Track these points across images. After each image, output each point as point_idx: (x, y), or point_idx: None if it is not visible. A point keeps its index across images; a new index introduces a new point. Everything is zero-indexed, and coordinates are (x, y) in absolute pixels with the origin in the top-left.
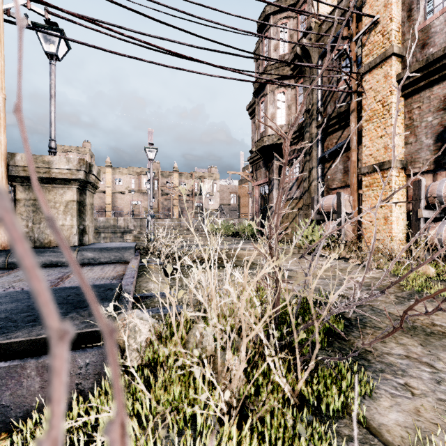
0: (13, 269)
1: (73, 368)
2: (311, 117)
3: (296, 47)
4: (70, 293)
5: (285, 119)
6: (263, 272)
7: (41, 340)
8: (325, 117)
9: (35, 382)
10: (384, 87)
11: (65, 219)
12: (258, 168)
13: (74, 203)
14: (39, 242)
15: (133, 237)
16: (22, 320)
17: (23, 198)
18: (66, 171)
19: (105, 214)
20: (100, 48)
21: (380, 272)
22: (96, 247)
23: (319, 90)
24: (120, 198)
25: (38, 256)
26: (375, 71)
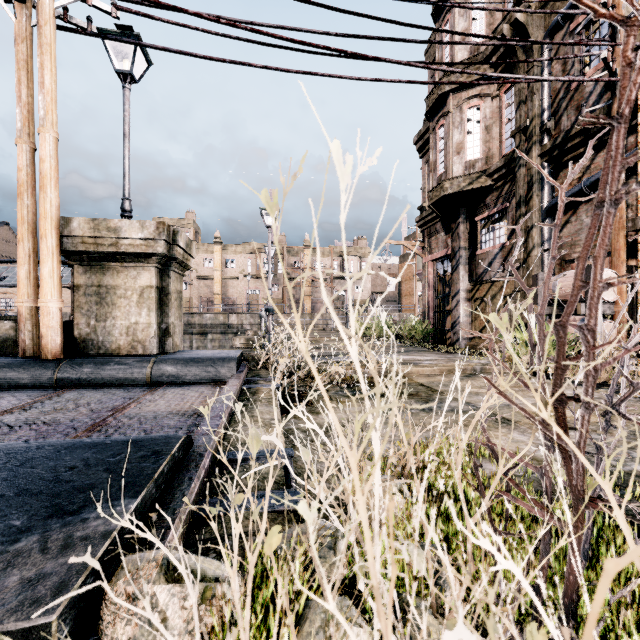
0: (61, 389)
1: None
2: (531, 139)
3: (502, 25)
4: (77, 459)
5: (480, 150)
6: None
7: None
8: (558, 136)
9: None
10: None
11: (139, 315)
12: (432, 233)
13: (151, 290)
14: (104, 348)
15: (244, 341)
16: None
17: (83, 283)
18: (140, 242)
19: (213, 309)
20: (188, 53)
21: None
22: (180, 358)
23: (545, 92)
24: (233, 286)
25: (98, 369)
26: None
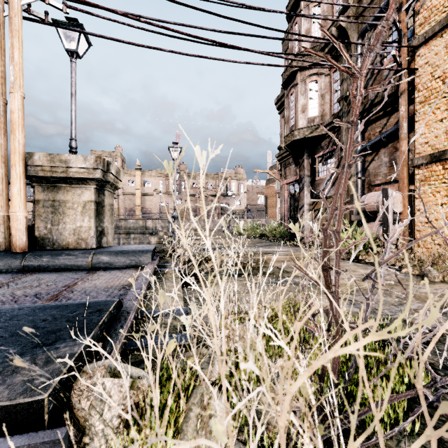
0: (27, 273)
1: None
2: (349, 105)
3: (331, 28)
4: (47, 315)
5: (318, 110)
6: (336, 352)
7: None
8: (367, 103)
9: None
10: (445, 59)
11: (82, 221)
12: (287, 165)
13: (91, 204)
14: (57, 244)
15: (157, 239)
16: None
17: (42, 199)
18: (83, 170)
19: (135, 216)
20: (118, 40)
21: None
22: (112, 250)
23: None
24: (149, 200)
25: (53, 259)
26: (433, 42)
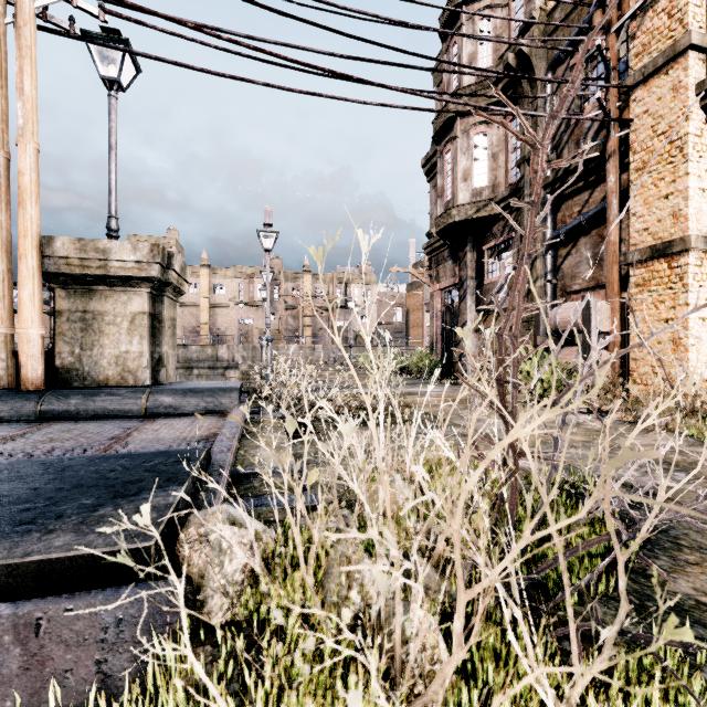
0: (48, 421)
1: (90, 630)
2: None
3: (507, 54)
4: (114, 465)
5: (487, 177)
6: (512, 436)
7: (30, 566)
8: (560, 169)
9: (12, 656)
10: (672, 108)
11: (130, 343)
12: (440, 261)
13: (144, 317)
14: (90, 378)
15: (240, 375)
16: (10, 520)
17: (66, 308)
18: (132, 265)
19: (200, 340)
20: (184, 65)
21: (674, 438)
22: (178, 388)
23: None
24: (223, 314)
25: (87, 400)
26: (655, 81)
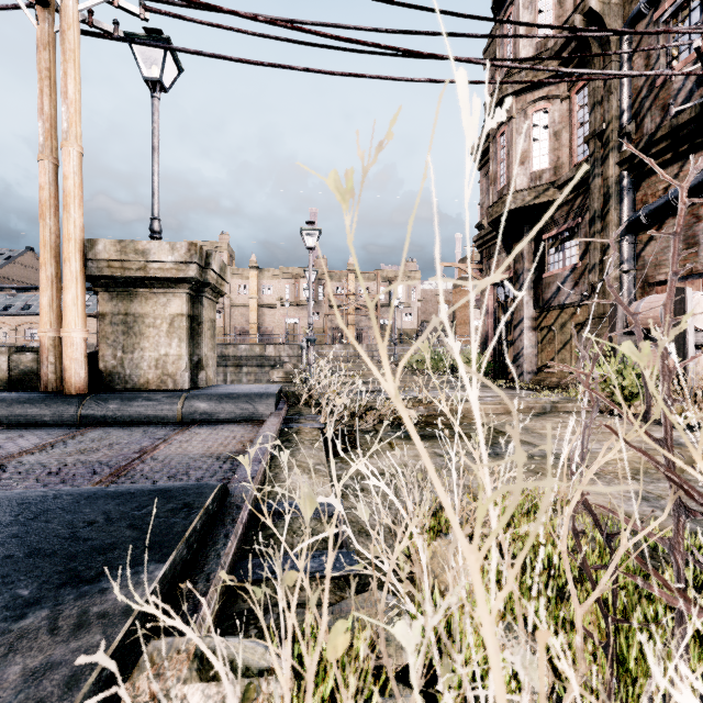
0: (86, 427)
1: None
2: (607, 145)
3: (574, 16)
4: (98, 512)
5: (548, 159)
6: None
7: None
8: (640, 140)
9: None
10: None
11: (169, 346)
12: (492, 254)
13: (182, 319)
14: (132, 382)
15: (283, 375)
16: None
17: (109, 311)
18: (170, 266)
19: (249, 339)
20: (222, 57)
21: None
22: (214, 393)
23: (625, 91)
24: (270, 314)
25: (125, 405)
26: None
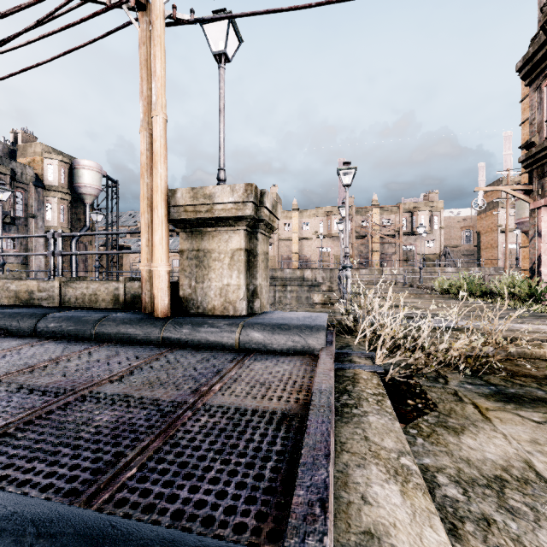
0: (164, 348)
1: None
2: None
3: None
4: None
5: None
6: None
7: None
8: None
9: None
10: None
11: (230, 277)
12: (546, 172)
13: (241, 253)
14: (202, 307)
15: (322, 297)
16: None
17: (186, 248)
18: (230, 206)
19: (292, 265)
20: (274, 10)
21: None
22: (267, 323)
23: None
24: (307, 245)
25: (194, 331)
26: None
